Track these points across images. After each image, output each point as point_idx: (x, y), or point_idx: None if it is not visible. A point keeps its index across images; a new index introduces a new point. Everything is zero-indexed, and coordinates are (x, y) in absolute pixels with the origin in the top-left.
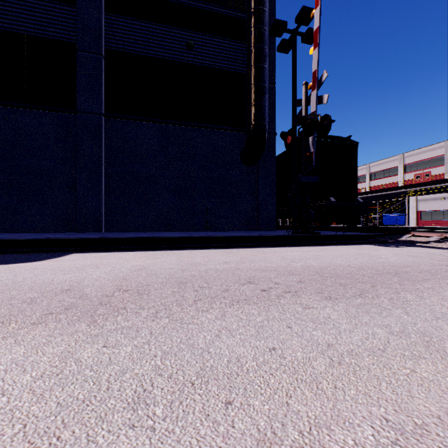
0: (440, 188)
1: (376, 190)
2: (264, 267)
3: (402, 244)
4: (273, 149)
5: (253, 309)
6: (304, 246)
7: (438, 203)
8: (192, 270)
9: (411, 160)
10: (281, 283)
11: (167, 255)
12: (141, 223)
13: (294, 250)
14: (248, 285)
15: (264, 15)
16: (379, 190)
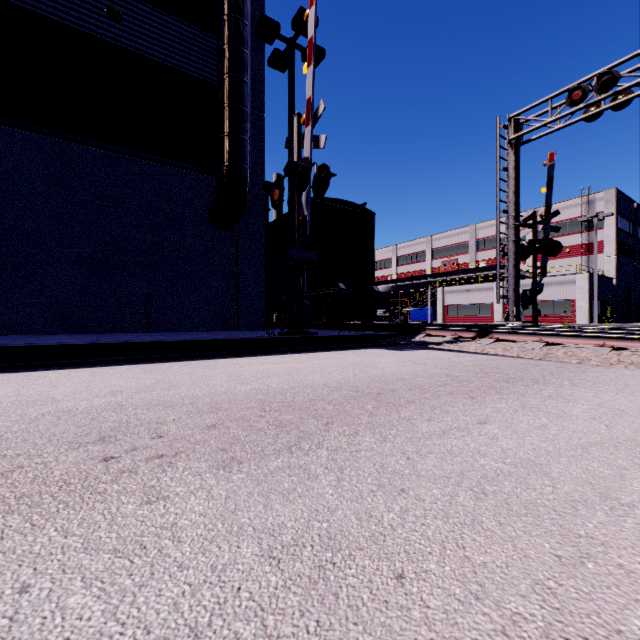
0: (466, 279)
1: (403, 278)
2: (179, 397)
3: (415, 346)
4: (261, 208)
5: (2, 528)
6: (290, 354)
7: (464, 296)
8: (5, 418)
9: (439, 245)
10: (171, 433)
11: (4, 382)
12: (6, 319)
13: (268, 360)
14: (88, 447)
15: (243, 1)
16: (407, 279)
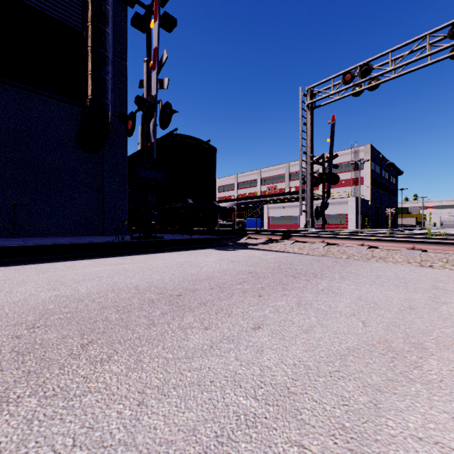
0: (283, 199)
1: (242, 198)
2: None
3: (240, 247)
4: (124, 138)
5: None
6: (134, 255)
7: (281, 210)
8: None
9: (265, 175)
10: None
11: None
12: None
13: (107, 262)
14: None
15: None
16: (244, 198)
